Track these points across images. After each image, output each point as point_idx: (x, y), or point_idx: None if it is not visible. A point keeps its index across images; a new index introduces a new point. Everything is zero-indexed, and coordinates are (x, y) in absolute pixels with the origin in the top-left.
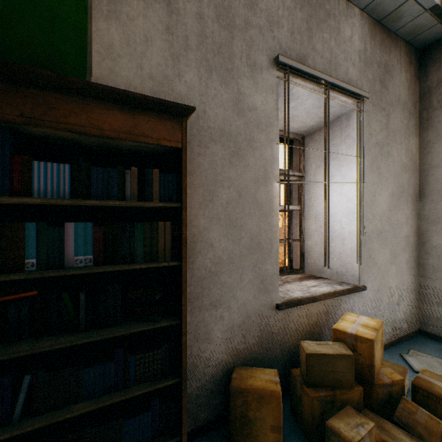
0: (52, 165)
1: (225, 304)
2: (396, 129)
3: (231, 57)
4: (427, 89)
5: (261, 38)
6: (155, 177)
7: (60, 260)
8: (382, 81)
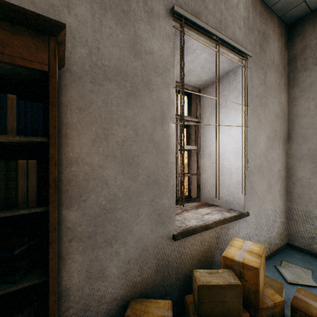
0: None
1: (121, 240)
2: (271, 85)
3: None
4: (294, 56)
5: None
6: (9, 105)
7: None
8: (261, 45)
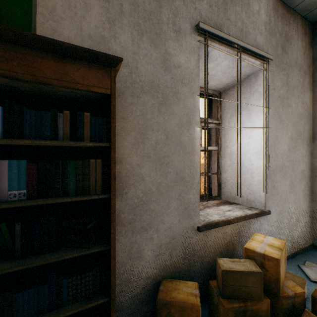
0: None
1: (154, 228)
2: (294, 85)
3: (159, 23)
4: None
5: (185, 8)
6: (86, 120)
7: None
8: (283, 47)
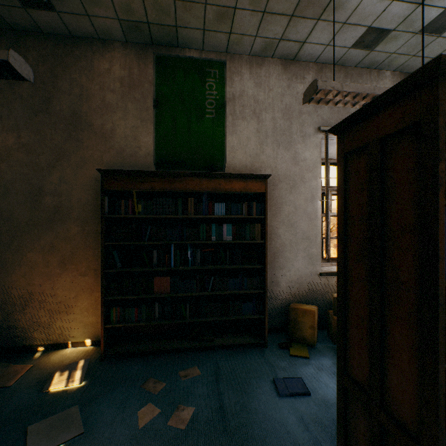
0: (220, 204)
1: (287, 268)
2: None
3: (290, 135)
4: None
5: (309, 118)
6: (254, 205)
7: (221, 238)
8: None
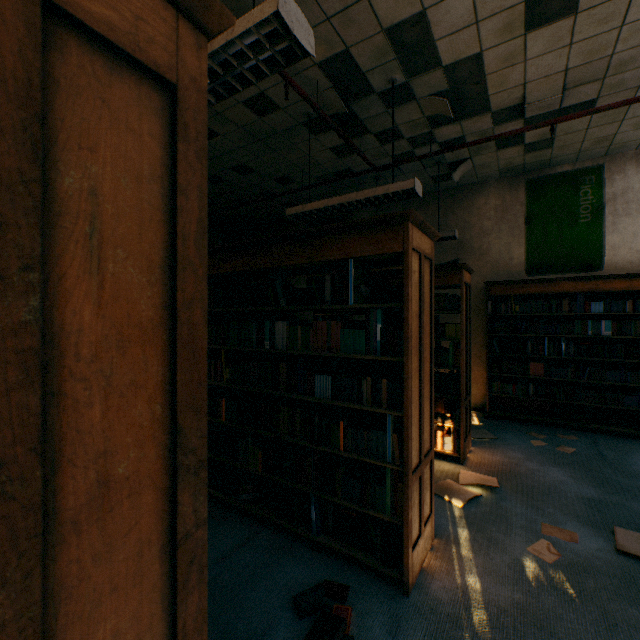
0: (596, 302)
1: None
2: None
3: None
4: None
5: None
6: (639, 303)
7: (598, 333)
8: None
